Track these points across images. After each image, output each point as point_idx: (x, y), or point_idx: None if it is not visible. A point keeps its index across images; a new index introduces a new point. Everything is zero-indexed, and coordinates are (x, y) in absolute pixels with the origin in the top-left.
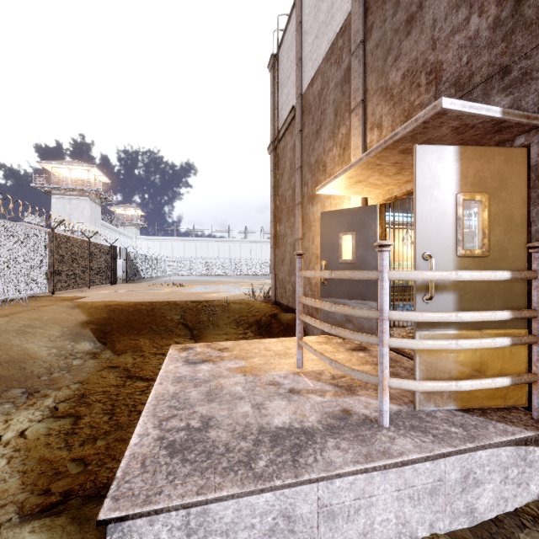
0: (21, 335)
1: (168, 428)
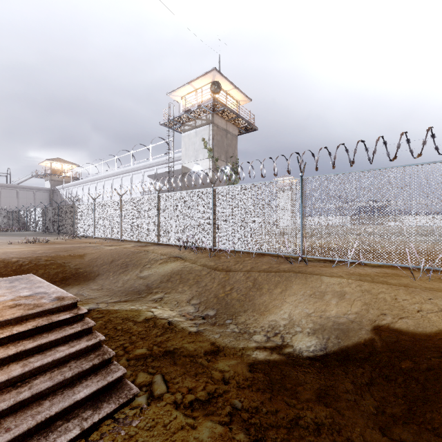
0: (309, 296)
1: (27, 280)
